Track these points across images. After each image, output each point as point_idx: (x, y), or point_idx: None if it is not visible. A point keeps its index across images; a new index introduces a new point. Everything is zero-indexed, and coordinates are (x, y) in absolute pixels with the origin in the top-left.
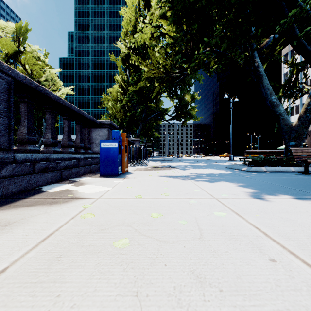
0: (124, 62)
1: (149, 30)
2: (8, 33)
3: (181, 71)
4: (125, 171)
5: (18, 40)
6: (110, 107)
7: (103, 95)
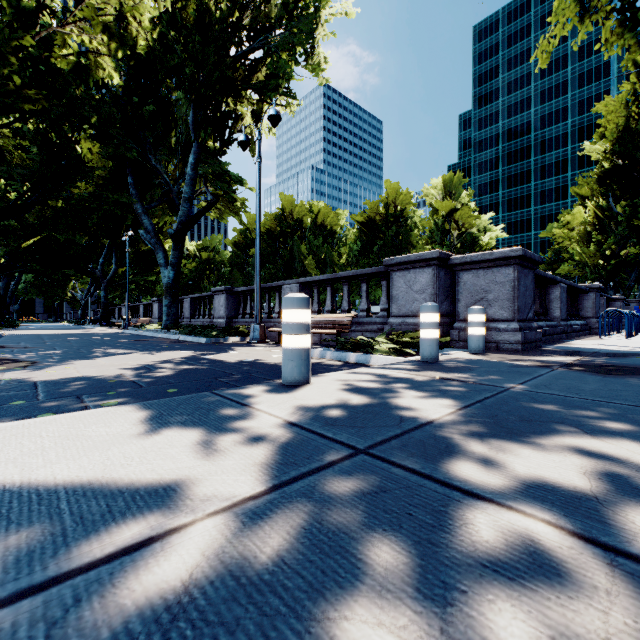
0: (602, 183)
1: None
2: (439, 190)
3: None
4: None
5: (448, 195)
6: (576, 252)
7: (553, 230)
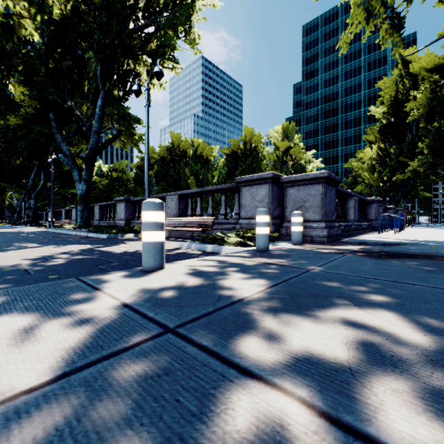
0: (382, 133)
1: (416, 164)
2: (280, 134)
3: (442, 168)
4: (404, 228)
5: (286, 137)
6: (366, 177)
7: (352, 163)
